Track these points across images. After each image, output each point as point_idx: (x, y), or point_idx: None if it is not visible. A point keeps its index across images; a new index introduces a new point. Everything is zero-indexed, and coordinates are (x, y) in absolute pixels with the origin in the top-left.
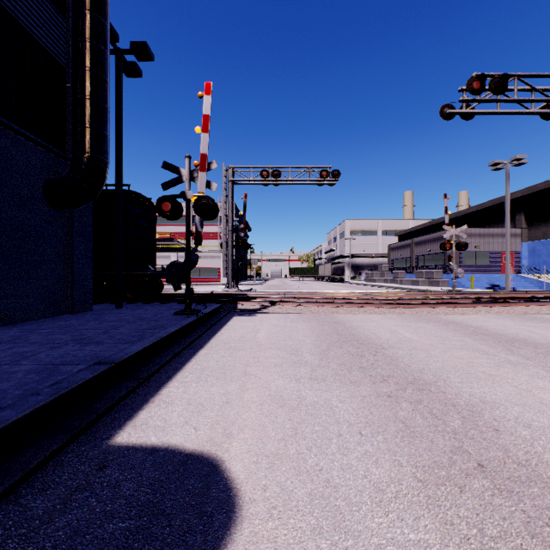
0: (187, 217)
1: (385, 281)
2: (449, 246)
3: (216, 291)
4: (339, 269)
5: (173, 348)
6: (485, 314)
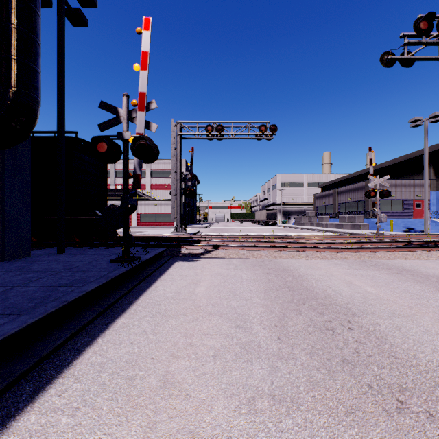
0: (125, 159)
1: (311, 224)
2: (374, 194)
3: (165, 234)
4: (272, 214)
5: (80, 317)
6: (429, 258)
